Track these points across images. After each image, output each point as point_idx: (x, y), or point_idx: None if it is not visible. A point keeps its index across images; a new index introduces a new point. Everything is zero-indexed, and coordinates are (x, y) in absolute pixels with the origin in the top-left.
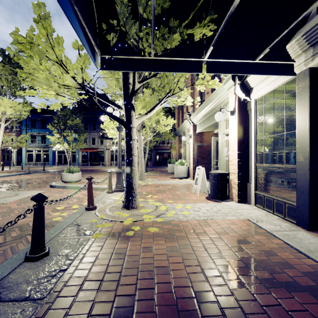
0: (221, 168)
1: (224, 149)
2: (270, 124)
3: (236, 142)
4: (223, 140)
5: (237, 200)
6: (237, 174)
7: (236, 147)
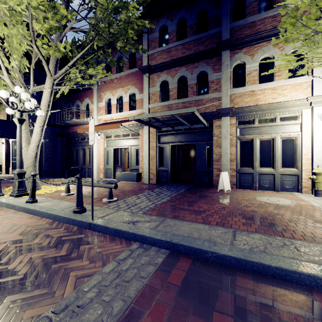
0: (0, 163)
1: (1, 155)
2: (15, 150)
3: (5, 153)
4: (1, 152)
5: (5, 174)
6: (5, 164)
7: (5, 155)
